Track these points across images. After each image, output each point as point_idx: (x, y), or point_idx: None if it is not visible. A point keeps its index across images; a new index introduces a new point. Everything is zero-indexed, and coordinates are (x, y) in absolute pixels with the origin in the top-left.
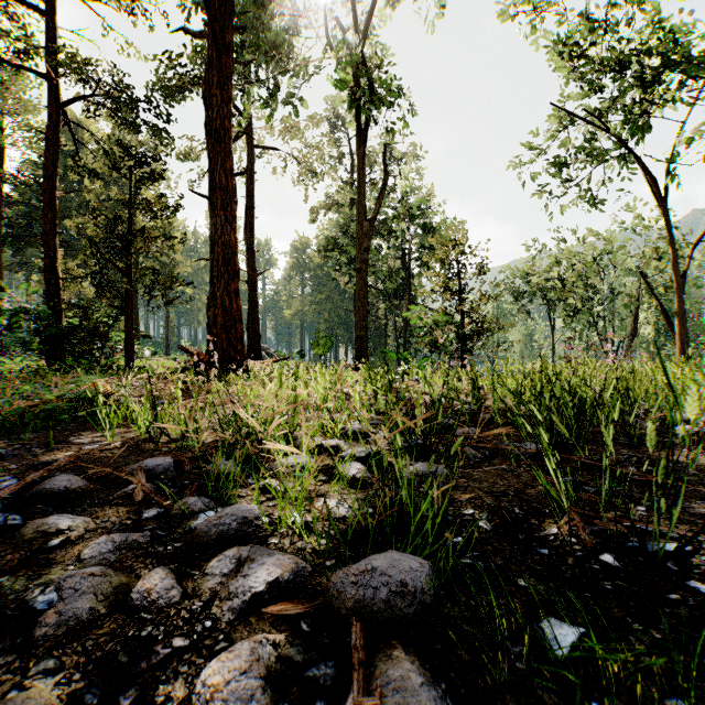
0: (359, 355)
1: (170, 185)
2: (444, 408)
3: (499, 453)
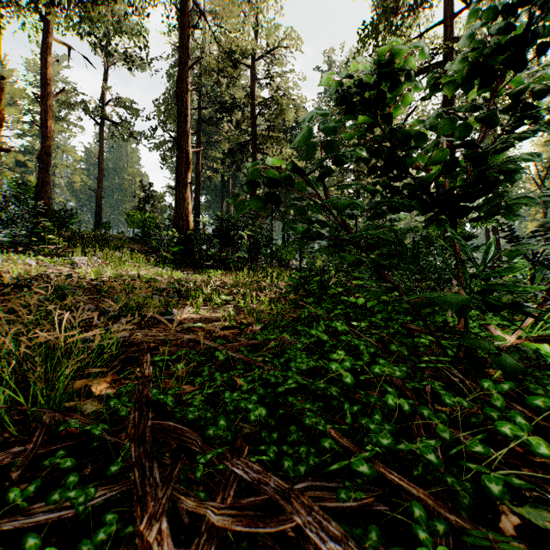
0: None
1: None
2: None
3: None
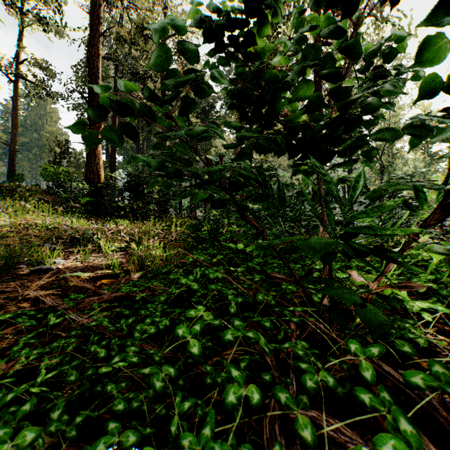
0: None
1: None
2: None
3: None
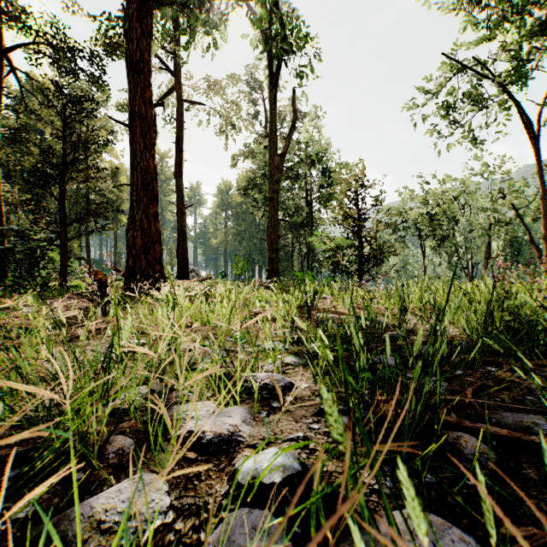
0: (271, 275)
1: (116, 137)
2: (365, 333)
3: (511, 439)
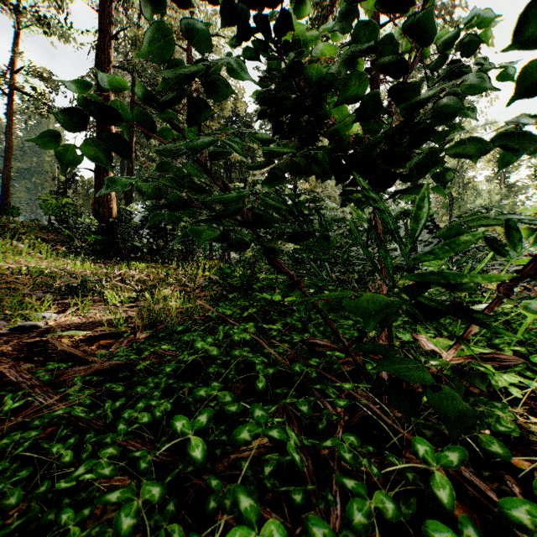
0: None
1: None
2: None
3: None
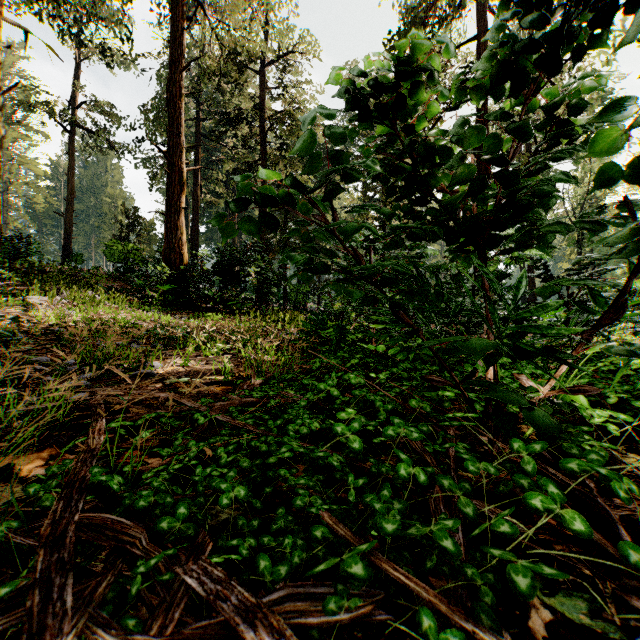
0: None
1: None
2: None
3: None
